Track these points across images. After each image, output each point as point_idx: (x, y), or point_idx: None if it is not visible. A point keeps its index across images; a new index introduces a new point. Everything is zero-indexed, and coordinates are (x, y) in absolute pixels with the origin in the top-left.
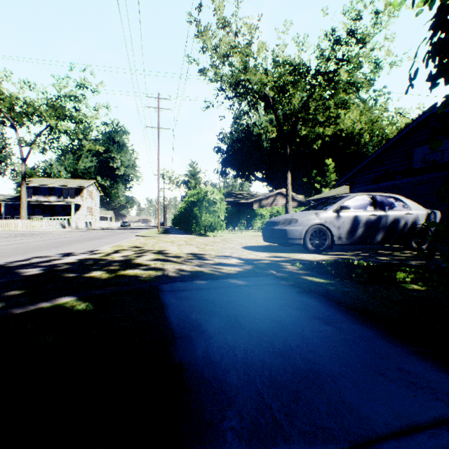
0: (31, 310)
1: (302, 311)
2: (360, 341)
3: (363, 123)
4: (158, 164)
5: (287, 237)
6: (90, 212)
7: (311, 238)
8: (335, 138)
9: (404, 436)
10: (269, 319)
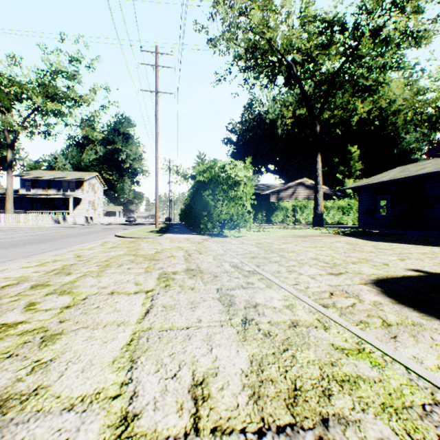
0: None
1: None
2: None
3: (400, 100)
4: (156, 139)
5: None
6: (92, 206)
7: None
8: (360, 123)
9: None
10: None
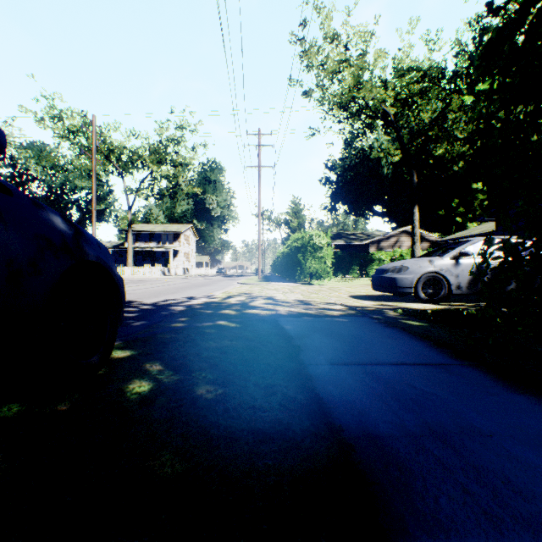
0: (206, 325)
1: (379, 334)
2: (406, 346)
3: None
4: (259, 206)
5: (396, 285)
6: (187, 258)
7: (423, 287)
8: None
9: (396, 364)
10: (353, 336)
